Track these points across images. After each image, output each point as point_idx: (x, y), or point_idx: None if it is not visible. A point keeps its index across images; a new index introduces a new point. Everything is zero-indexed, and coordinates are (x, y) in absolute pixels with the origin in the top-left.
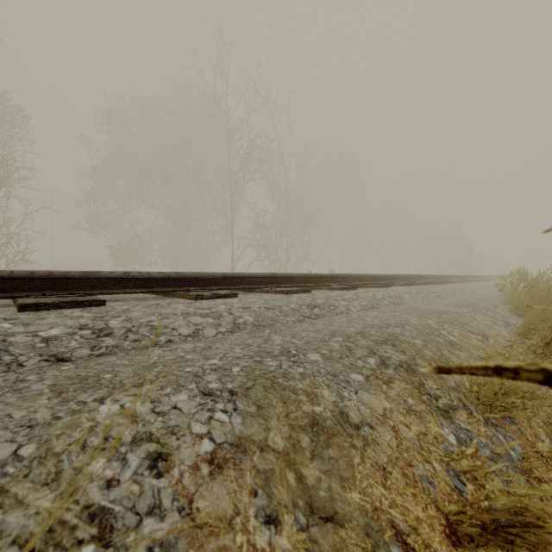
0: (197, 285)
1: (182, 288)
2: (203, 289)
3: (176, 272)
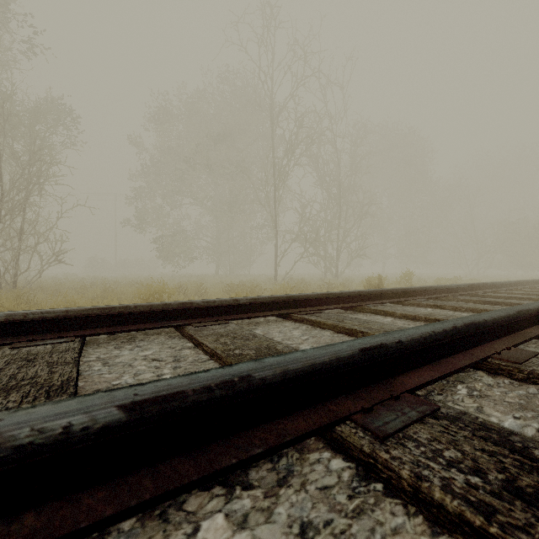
0: None
1: None
2: None
3: None
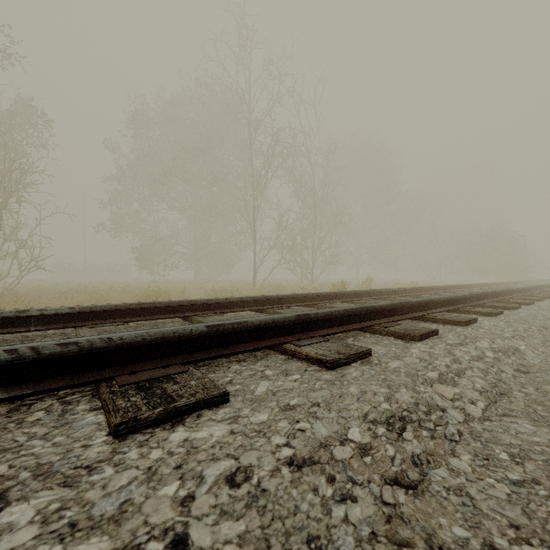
0: (159, 356)
1: (122, 368)
2: (166, 366)
3: (108, 337)
